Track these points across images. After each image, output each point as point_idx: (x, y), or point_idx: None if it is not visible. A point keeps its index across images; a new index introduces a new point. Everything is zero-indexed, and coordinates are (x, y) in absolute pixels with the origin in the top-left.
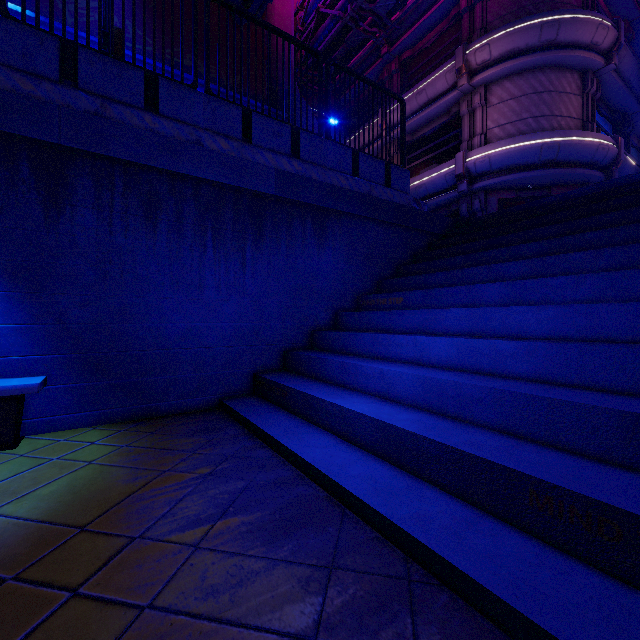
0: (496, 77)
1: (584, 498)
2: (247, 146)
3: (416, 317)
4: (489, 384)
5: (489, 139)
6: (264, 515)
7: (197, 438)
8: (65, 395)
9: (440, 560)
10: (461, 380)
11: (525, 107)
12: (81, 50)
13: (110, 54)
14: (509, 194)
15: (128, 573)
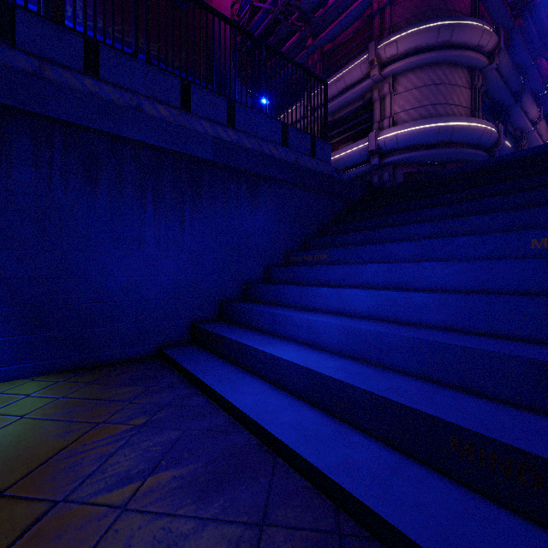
0: (402, 69)
1: (505, 446)
2: (185, 114)
3: (339, 272)
4: (407, 333)
5: (396, 121)
6: (196, 468)
7: (135, 387)
8: (1, 348)
9: (370, 512)
10: (381, 329)
11: (425, 96)
12: (19, 11)
13: (50, 18)
14: (412, 168)
15: (44, 546)
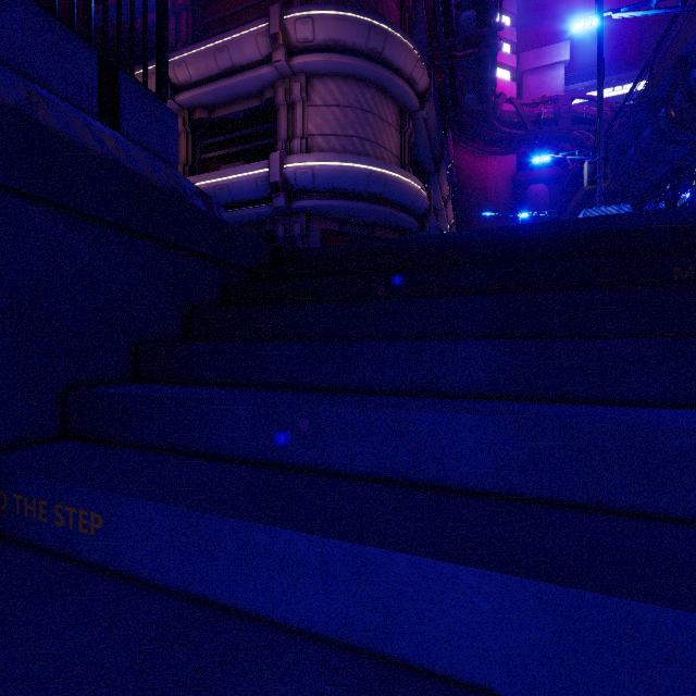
0: (320, 70)
1: None
2: None
3: None
4: None
5: (311, 148)
6: None
7: None
8: None
9: None
10: None
11: (351, 122)
12: None
13: None
14: (333, 225)
15: None
